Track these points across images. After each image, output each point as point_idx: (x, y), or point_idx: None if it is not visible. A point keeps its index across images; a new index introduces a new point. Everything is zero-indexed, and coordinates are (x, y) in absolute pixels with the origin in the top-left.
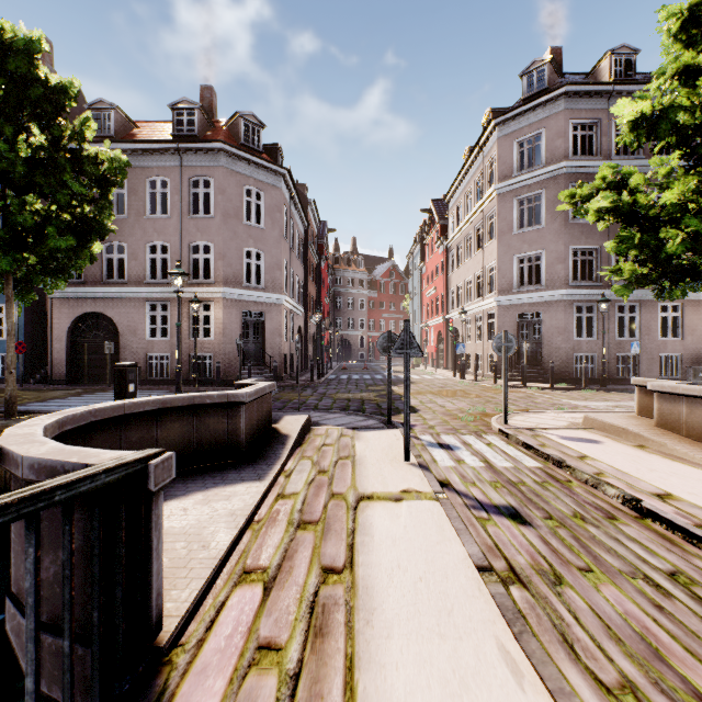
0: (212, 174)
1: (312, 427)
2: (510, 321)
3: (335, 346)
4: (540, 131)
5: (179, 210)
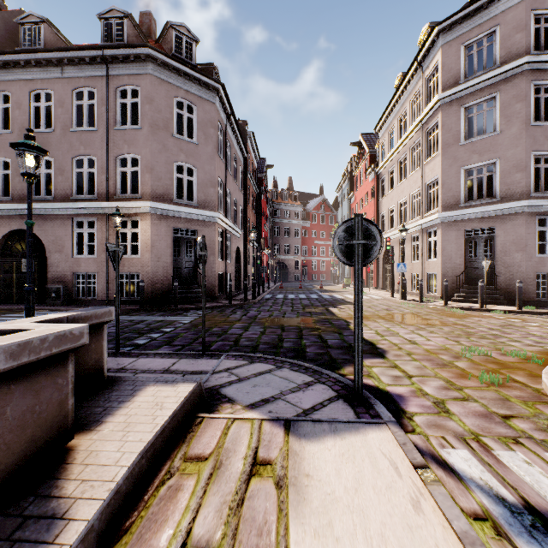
0: (139, 83)
1: (197, 414)
2: (456, 238)
3: (273, 268)
4: (493, 29)
5: (105, 121)
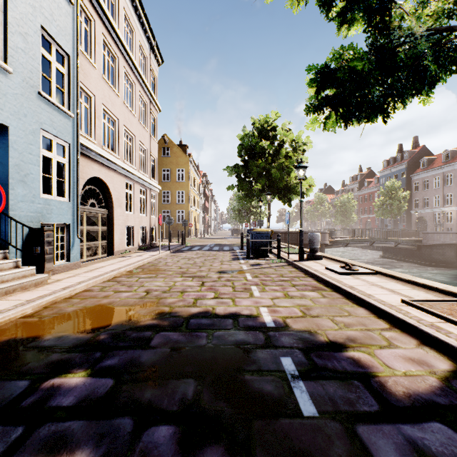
0: (451, 172)
1: None
2: None
3: None
4: None
5: (442, 185)
